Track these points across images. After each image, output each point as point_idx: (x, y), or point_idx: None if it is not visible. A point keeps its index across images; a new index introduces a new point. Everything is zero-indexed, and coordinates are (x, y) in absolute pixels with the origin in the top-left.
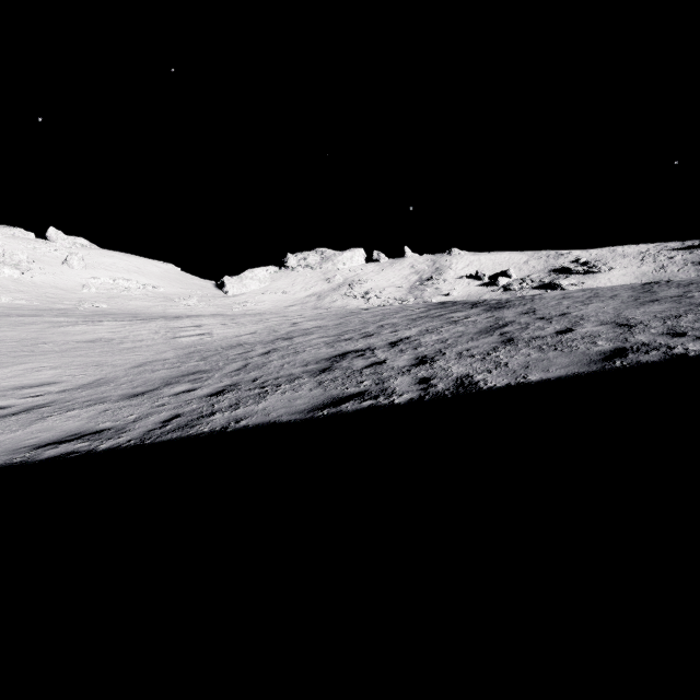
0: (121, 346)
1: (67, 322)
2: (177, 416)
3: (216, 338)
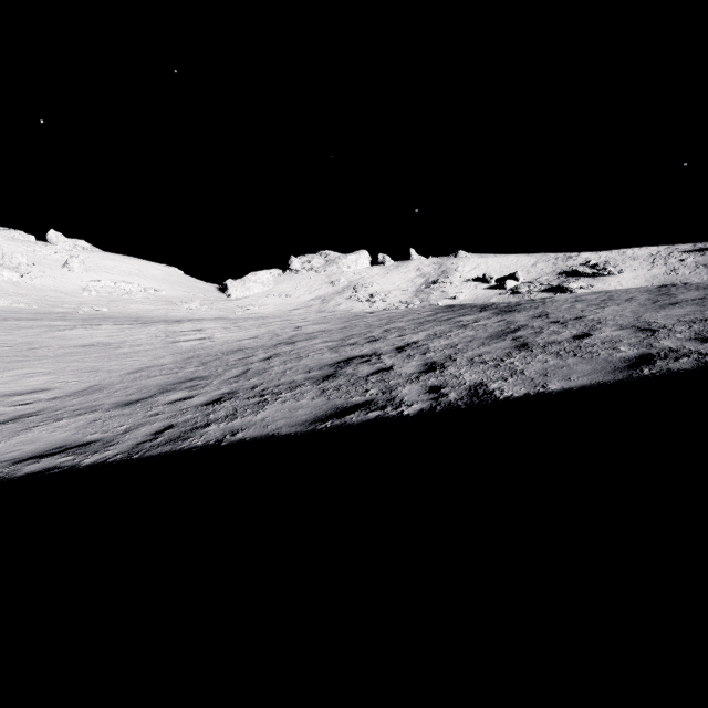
0: (119, 350)
1: (64, 325)
2: (170, 427)
3: (216, 342)
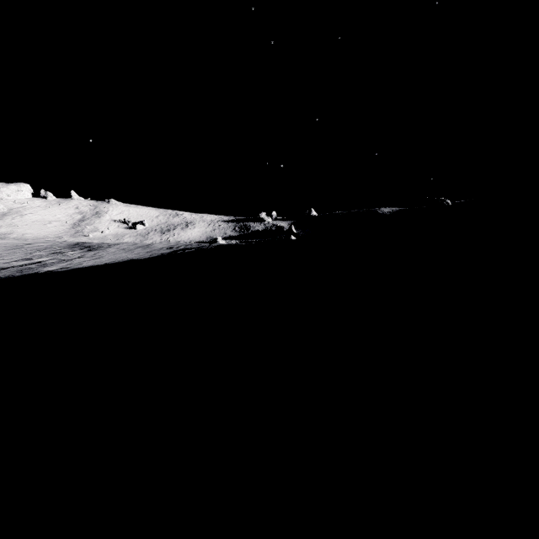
0: None
1: None
2: None
3: None
